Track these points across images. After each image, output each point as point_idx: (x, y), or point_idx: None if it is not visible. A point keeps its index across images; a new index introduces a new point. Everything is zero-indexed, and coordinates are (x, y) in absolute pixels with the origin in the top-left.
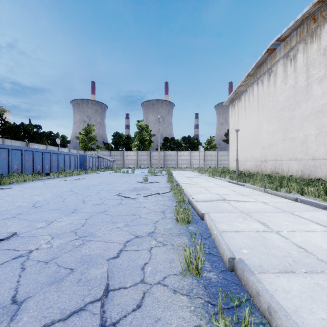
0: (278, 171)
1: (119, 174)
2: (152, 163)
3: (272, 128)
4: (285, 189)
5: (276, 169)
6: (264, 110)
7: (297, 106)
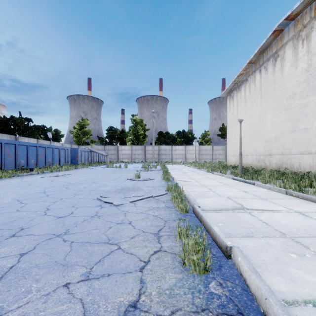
0: (286, 167)
1: (111, 170)
2: (146, 157)
3: (278, 119)
4: (307, 189)
5: (283, 164)
6: (268, 99)
7: (311, 92)
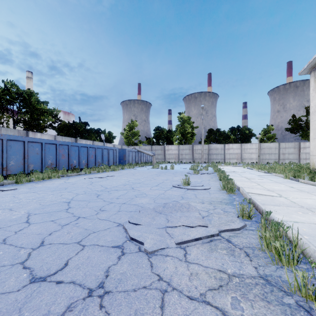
0: None
1: (156, 171)
2: (195, 157)
3: None
4: None
5: None
6: None
7: None
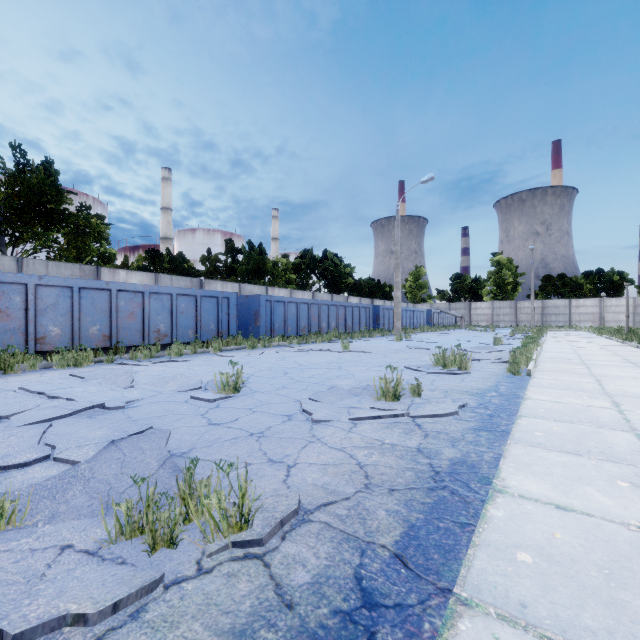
0: None
1: (477, 332)
2: (519, 319)
3: None
4: None
5: None
6: None
7: None
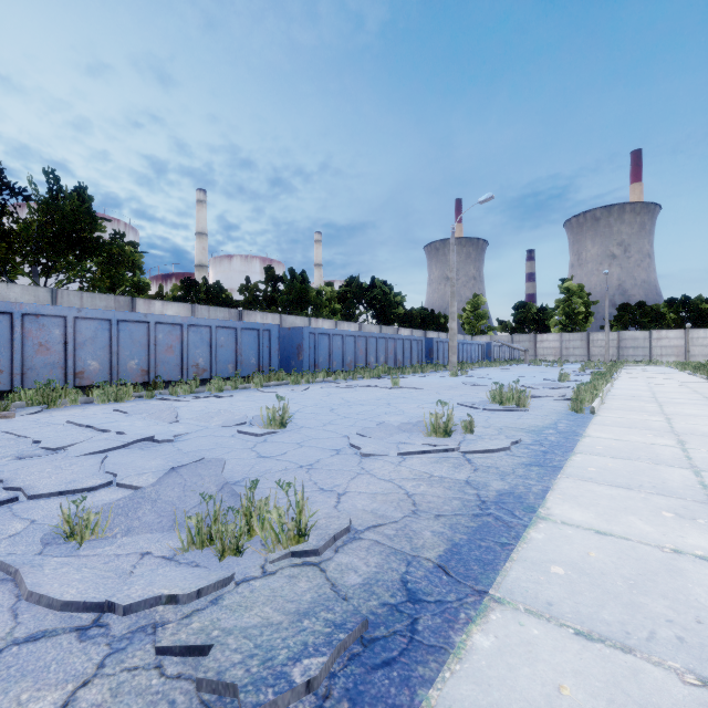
0: None
1: (543, 367)
2: (591, 353)
3: None
4: None
5: None
6: None
7: None
